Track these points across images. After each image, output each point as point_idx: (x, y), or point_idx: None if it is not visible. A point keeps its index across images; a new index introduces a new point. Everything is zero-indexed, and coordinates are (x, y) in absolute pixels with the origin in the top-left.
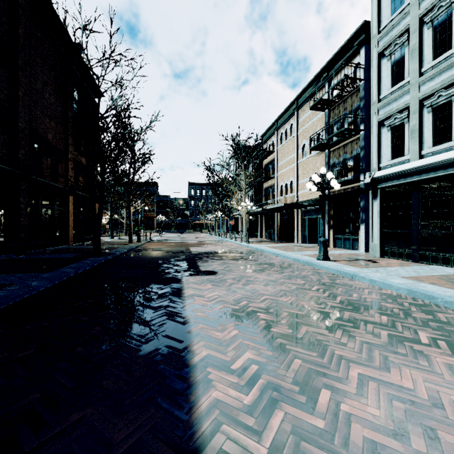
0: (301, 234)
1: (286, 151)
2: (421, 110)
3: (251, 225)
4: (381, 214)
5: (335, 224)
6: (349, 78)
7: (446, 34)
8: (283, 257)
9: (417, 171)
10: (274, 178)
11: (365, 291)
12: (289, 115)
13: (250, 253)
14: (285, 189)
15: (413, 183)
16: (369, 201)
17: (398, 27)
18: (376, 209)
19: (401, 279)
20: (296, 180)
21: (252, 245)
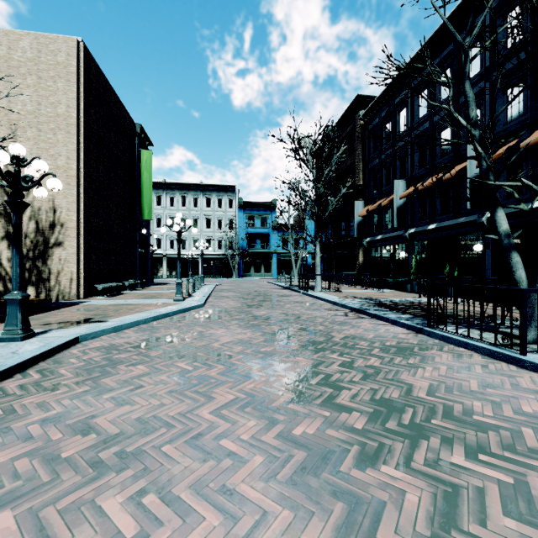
0: None
1: None
2: None
3: None
4: None
5: None
6: None
7: None
8: None
9: None
10: None
11: None
12: None
13: None
14: None
15: None
16: None
17: None
18: None
19: None
20: None
21: None
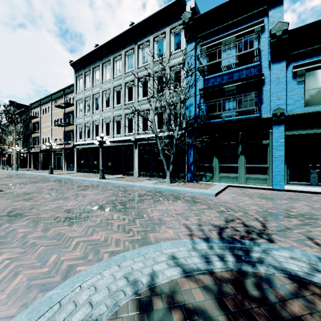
0: (53, 165)
1: (46, 119)
2: (85, 126)
3: (22, 160)
4: (77, 157)
5: (67, 160)
6: (69, 103)
7: (89, 107)
8: (35, 175)
9: (83, 145)
10: (39, 132)
11: (52, 179)
12: (47, 101)
13: (17, 175)
14: (45, 140)
15: (83, 148)
16: (74, 152)
17: (80, 96)
18: (76, 155)
19: (66, 176)
20: (51, 137)
21: (19, 172)
